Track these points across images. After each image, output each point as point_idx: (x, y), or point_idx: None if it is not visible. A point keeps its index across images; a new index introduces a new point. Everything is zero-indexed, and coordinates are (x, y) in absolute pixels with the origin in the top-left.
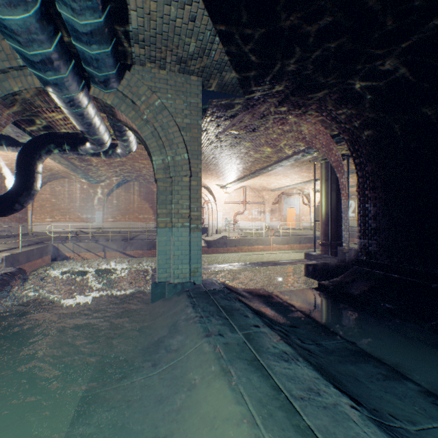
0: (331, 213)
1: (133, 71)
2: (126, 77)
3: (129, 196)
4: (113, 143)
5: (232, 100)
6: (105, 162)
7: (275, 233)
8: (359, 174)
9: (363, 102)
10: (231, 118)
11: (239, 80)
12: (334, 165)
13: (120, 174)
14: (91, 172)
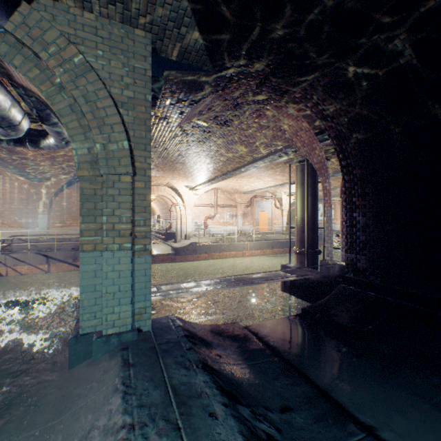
0: (307, 219)
1: (37, 5)
2: (19, 10)
3: None
4: (45, 130)
5: (197, 75)
6: (44, 155)
7: (247, 237)
8: (346, 178)
9: (357, 91)
10: (197, 103)
11: (205, 44)
12: (316, 168)
13: (69, 171)
14: (27, 168)
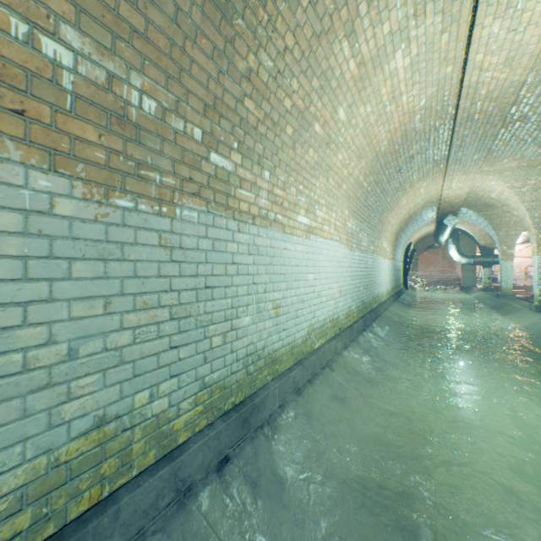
0: None
1: None
2: None
3: (431, 256)
4: None
5: None
6: None
7: None
8: None
9: None
10: None
11: None
12: None
13: None
14: None
